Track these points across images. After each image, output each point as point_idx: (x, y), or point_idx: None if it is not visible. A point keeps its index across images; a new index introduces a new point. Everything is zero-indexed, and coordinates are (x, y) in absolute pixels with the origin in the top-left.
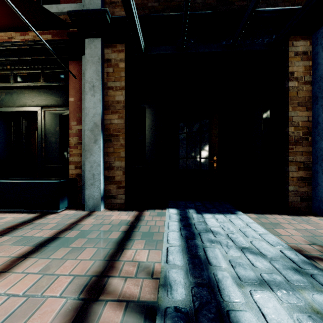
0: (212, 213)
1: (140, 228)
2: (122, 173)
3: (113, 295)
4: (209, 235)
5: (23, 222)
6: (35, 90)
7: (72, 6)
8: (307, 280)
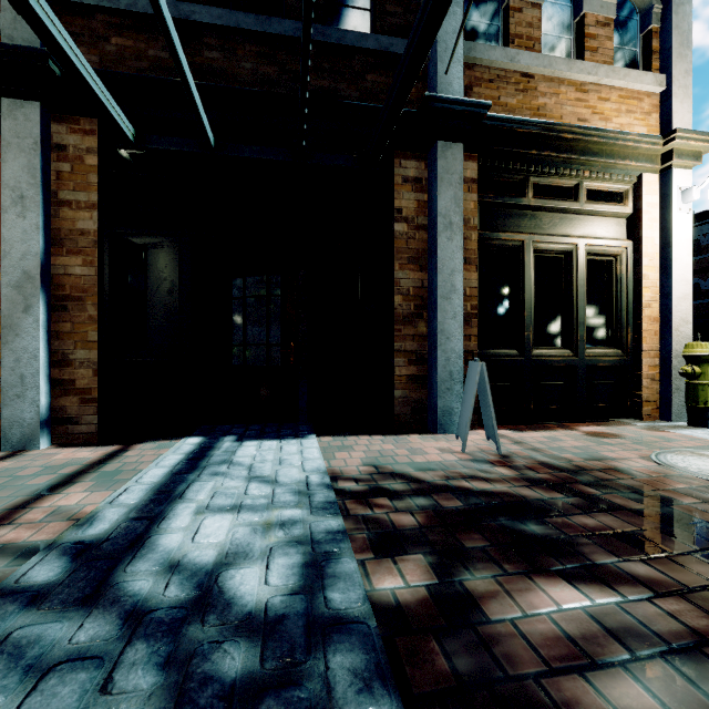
0: (262, 440)
1: (103, 469)
2: (92, 374)
3: None
4: (220, 467)
5: None
6: None
7: None
8: (299, 500)
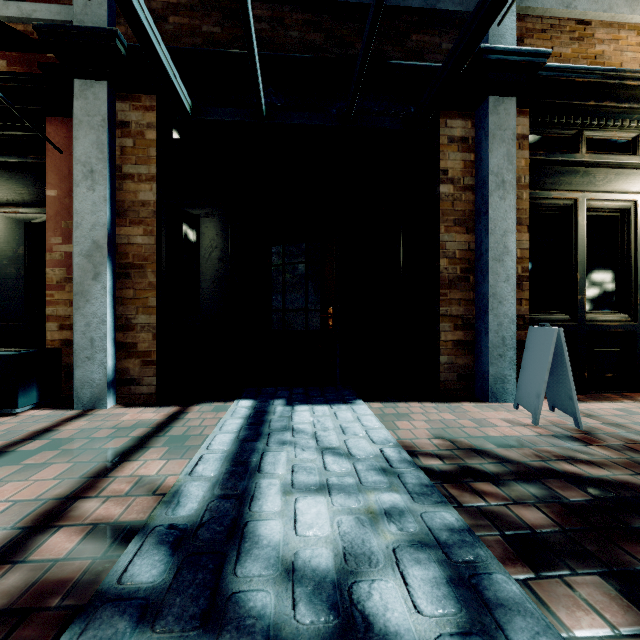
0: (311, 404)
1: (170, 432)
2: (152, 338)
3: (78, 522)
4: (284, 435)
5: None
6: None
7: (53, 10)
8: (388, 480)
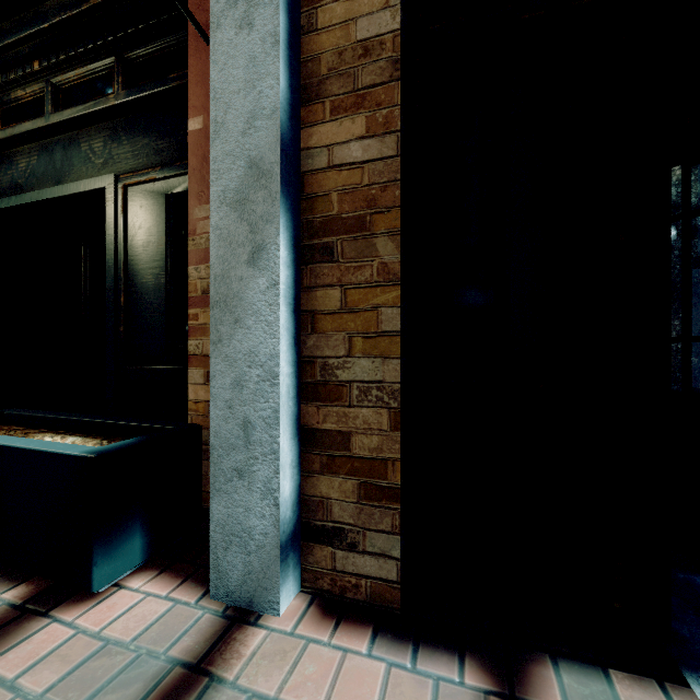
0: None
1: None
2: (387, 422)
3: None
4: None
5: None
6: (103, 127)
7: None
8: None
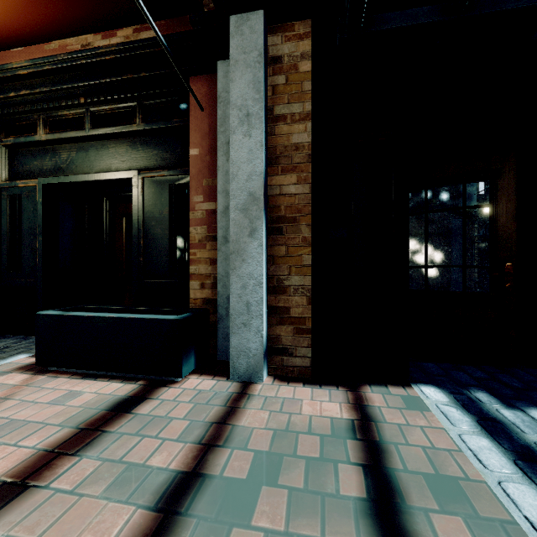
0: None
1: (395, 454)
2: (306, 302)
3: None
4: None
5: (116, 408)
6: (126, 140)
7: None
8: None
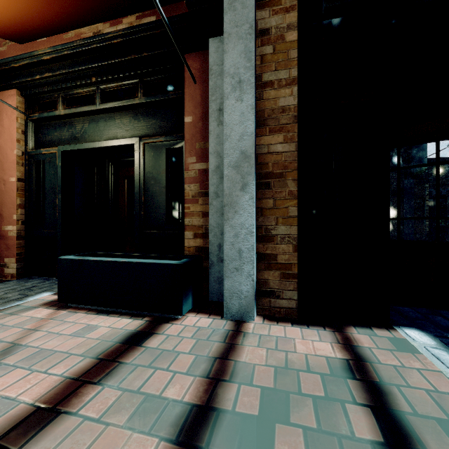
0: None
1: (398, 395)
2: (292, 249)
3: None
4: None
5: (127, 341)
6: (129, 112)
7: None
8: None
